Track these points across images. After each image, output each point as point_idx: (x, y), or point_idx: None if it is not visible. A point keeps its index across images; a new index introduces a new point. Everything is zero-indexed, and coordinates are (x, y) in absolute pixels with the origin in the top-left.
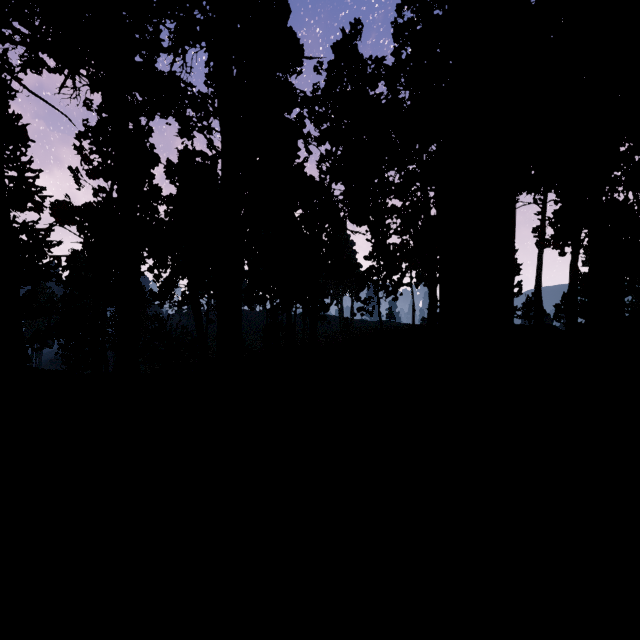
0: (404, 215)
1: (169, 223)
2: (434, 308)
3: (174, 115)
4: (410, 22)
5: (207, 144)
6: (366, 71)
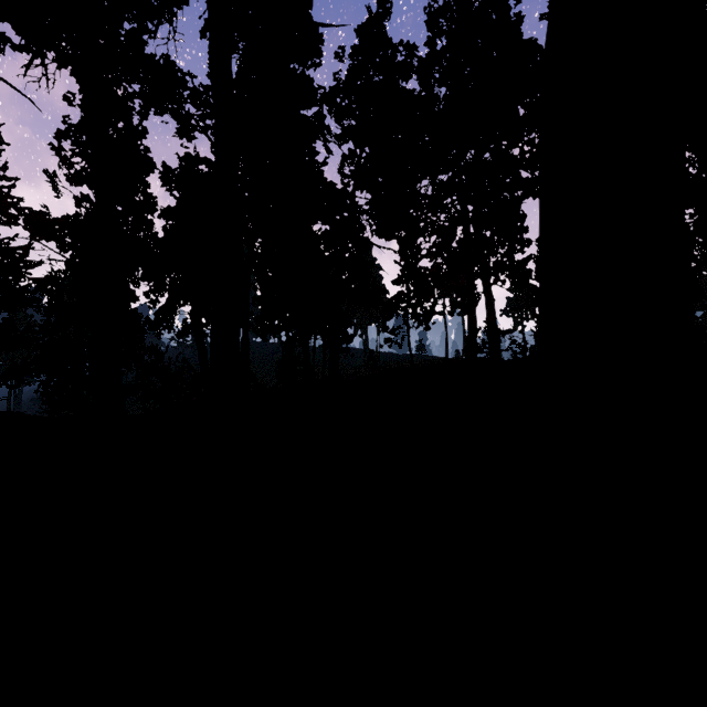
0: (440, 229)
1: (167, 239)
2: (473, 338)
3: (170, 111)
4: (446, 6)
5: (211, 148)
6: (396, 59)
